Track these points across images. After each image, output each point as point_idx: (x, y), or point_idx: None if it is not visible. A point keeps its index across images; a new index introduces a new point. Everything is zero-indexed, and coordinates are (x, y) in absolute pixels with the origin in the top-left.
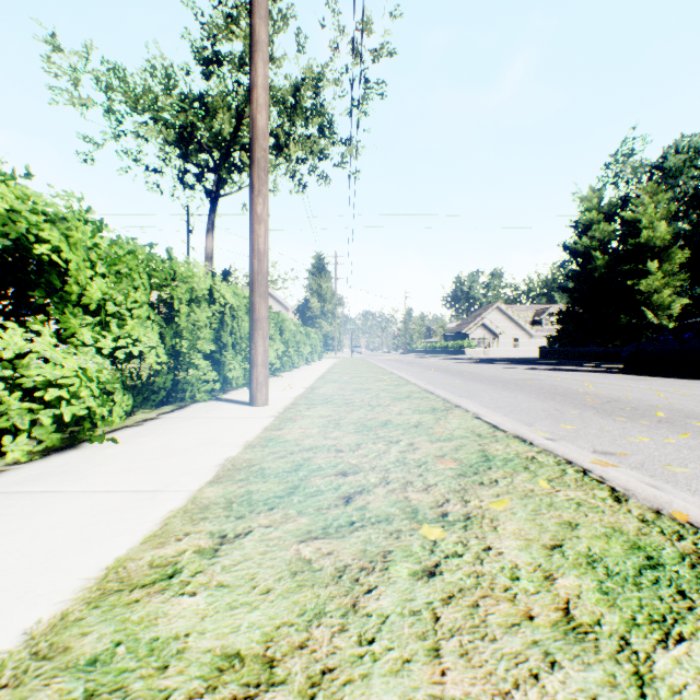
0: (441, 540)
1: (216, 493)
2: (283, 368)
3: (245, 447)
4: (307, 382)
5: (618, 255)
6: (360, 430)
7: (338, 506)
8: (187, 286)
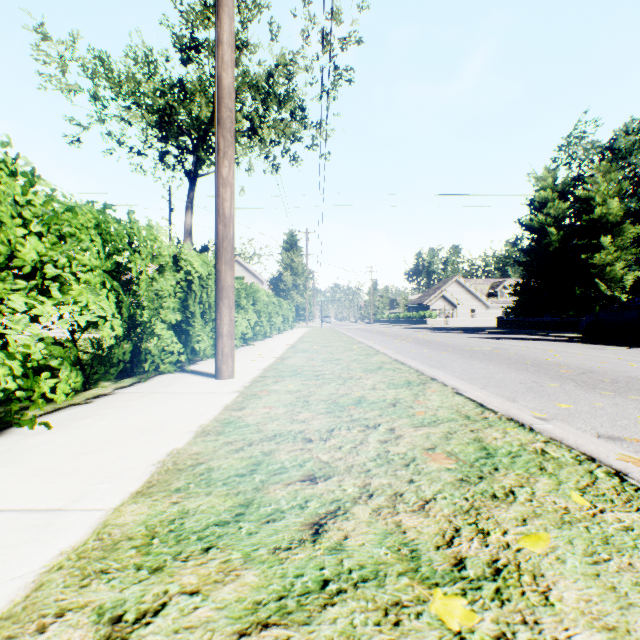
0: (469, 632)
1: (136, 516)
2: (256, 337)
3: (196, 435)
4: (278, 351)
5: (572, 230)
6: (331, 410)
7: (303, 545)
8: (148, 252)
